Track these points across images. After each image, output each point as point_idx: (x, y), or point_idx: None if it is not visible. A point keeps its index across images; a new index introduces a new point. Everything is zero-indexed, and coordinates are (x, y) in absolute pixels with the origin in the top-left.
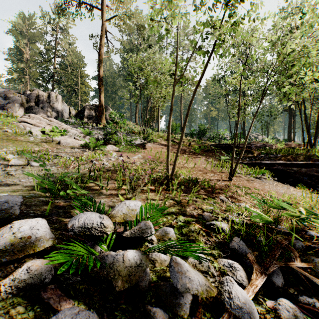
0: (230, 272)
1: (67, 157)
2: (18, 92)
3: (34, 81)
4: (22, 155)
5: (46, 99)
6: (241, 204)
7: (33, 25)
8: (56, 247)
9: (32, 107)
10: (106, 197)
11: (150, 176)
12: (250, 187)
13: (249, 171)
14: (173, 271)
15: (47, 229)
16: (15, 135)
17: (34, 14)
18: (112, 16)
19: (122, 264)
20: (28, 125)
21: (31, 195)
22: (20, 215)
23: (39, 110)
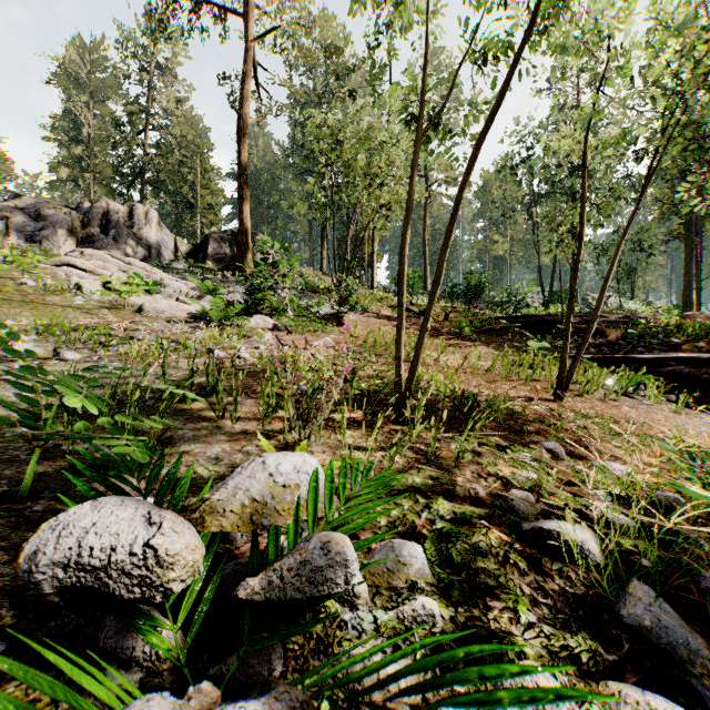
0: None
1: (150, 341)
2: (66, 206)
3: (103, 184)
4: (48, 336)
5: (125, 220)
6: (611, 465)
7: (102, 63)
8: None
9: (94, 238)
10: (230, 440)
11: (351, 385)
12: (615, 417)
13: (603, 377)
14: None
15: None
16: (43, 293)
17: (103, 40)
18: (269, 29)
19: None
20: (77, 272)
21: (22, 432)
22: None
23: (109, 243)
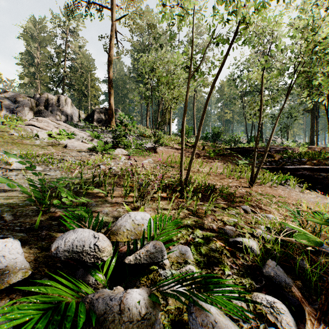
0: (271, 316)
1: (72, 161)
2: (28, 96)
3: (44, 85)
4: (26, 159)
5: (56, 102)
6: (269, 215)
7: (44, 29)
8: (34, 277)
9: (41, 111)
10: (111, 206)
11: (161, 181)
12: (274, 194)
13: (271, 176)
14: (195, 323)
15: (19, 255)
16: (21, 139)
17: (44, 18)
18: (122, 16)
19: (118, 318)
20: (36, 128)
21: (25, 203)
22: (3, 228)
23: (48, 114)
